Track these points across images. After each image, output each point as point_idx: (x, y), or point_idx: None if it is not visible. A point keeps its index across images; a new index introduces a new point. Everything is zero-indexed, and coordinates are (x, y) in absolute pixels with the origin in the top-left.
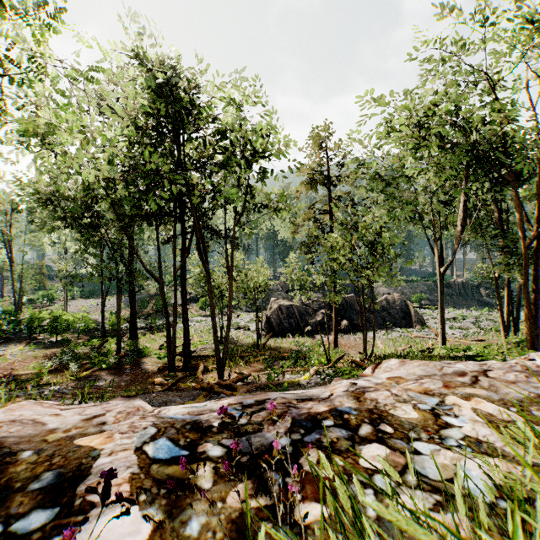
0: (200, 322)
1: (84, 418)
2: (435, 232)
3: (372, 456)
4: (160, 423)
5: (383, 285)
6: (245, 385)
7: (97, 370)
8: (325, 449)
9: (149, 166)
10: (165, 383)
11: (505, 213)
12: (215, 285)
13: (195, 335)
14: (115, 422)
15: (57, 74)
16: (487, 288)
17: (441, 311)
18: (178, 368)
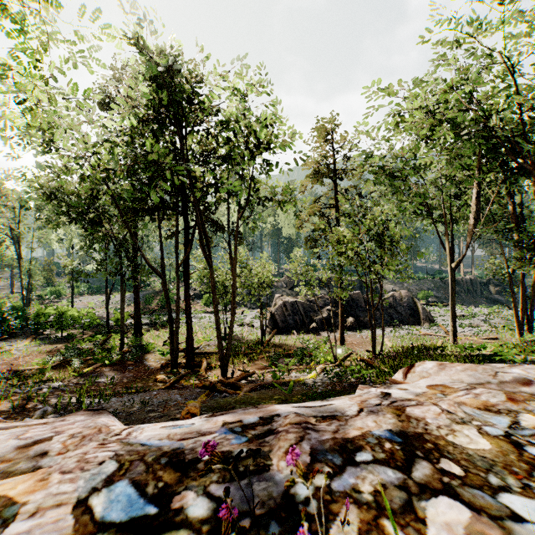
0: (204, 319)
1: (21, 445)
2: (446, 226)
3: (446, 524)
4: (125, 454)
5: (389, 282)
6: (248, 383)
7: (100, 366)
8: (367, 506)
9: (150, 157)
10: (167, 380)
11: (519, 207)
12: (219, 281)
13: (199, 331)
14: (60, 452)
15: (19, 12)
16: (496, 286)
17: (452, 308)
18: (181, 365)
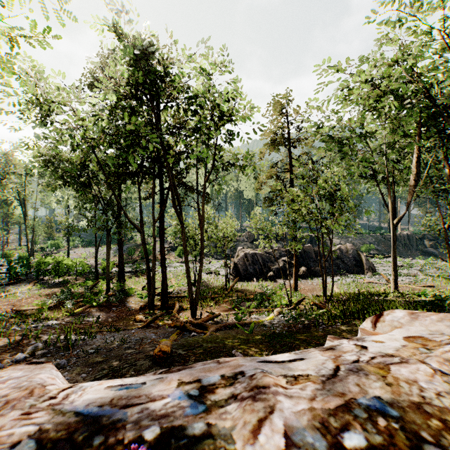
0: (177, 267)
1: None
2: (388, 187)
3: None
4: (51, 429)
5: (335, 237)
6: (214, 323)
7: (89, 307)
8: None
9: (130, 127)
10: (145, 320)
11: None
12: (190, 235)
13: (173, 278)
14: None
15: None
16: (430, 240)
17: (394, 259)
18: (157, 306)
